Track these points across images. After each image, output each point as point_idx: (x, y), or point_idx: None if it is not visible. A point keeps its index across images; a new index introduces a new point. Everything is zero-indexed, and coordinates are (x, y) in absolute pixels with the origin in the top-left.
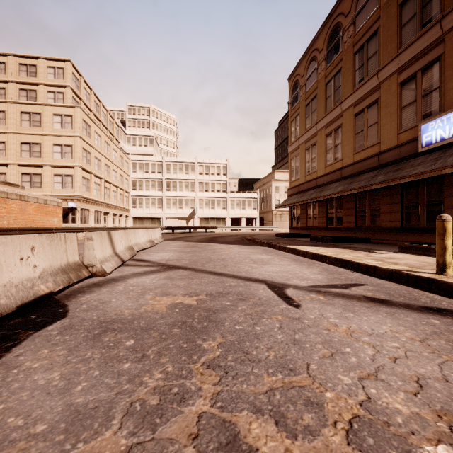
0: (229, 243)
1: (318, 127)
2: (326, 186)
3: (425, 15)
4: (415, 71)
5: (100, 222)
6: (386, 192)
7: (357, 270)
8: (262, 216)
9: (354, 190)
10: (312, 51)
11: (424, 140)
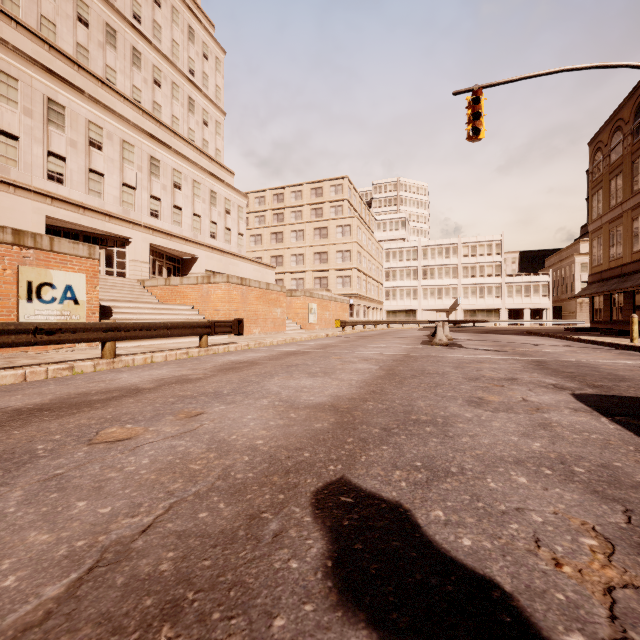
0: (508, 334)
1: (624, 208)
2: (631, 276)
3: None
4: None
5: (365, 316)
6: None
7: (597, 345)
8: (558, 306)
9: None
10: (617, 120)
11: None
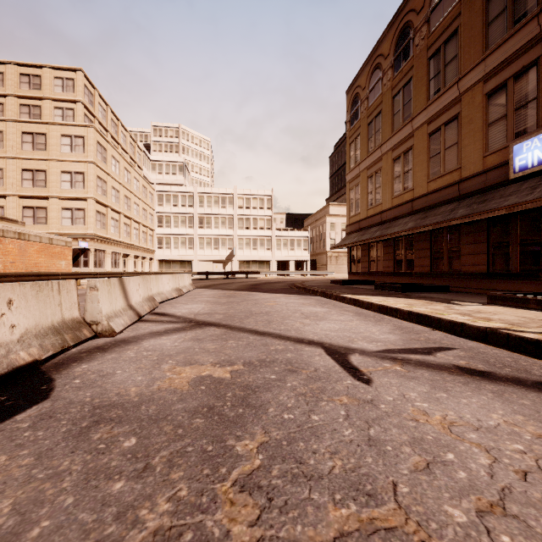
0: (275, 291)
1: (384, 149)
2: (393, 222)
3: (518, 9)
4: (505, 78)
5: (118, 266)
6: (468, 229)
7: (437, 327)
8: (314, 259)
9: (428, 226)
10: (376, 57)
11: (517, 164)
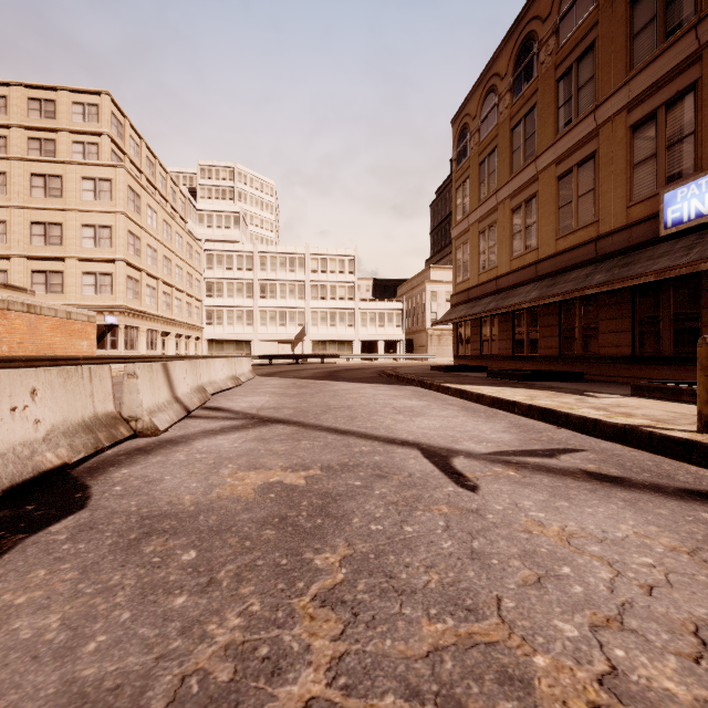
0: (359, 380)
1: (500, 197)
2: (512, 290)
3: (670, 18)
4: (654, 106)
5: (155, 347)
6: (607, 300)
7: (565, 424)
8: (410, 339)
9: (557, 296)
10: (490, 77)
11: (669, 217)
